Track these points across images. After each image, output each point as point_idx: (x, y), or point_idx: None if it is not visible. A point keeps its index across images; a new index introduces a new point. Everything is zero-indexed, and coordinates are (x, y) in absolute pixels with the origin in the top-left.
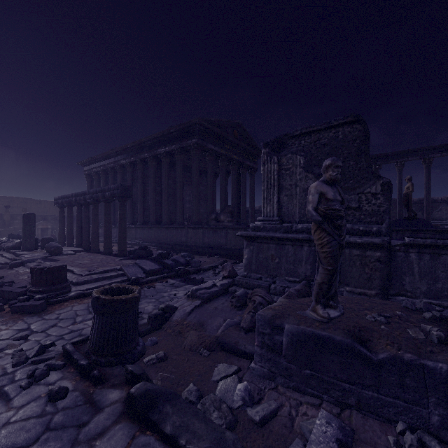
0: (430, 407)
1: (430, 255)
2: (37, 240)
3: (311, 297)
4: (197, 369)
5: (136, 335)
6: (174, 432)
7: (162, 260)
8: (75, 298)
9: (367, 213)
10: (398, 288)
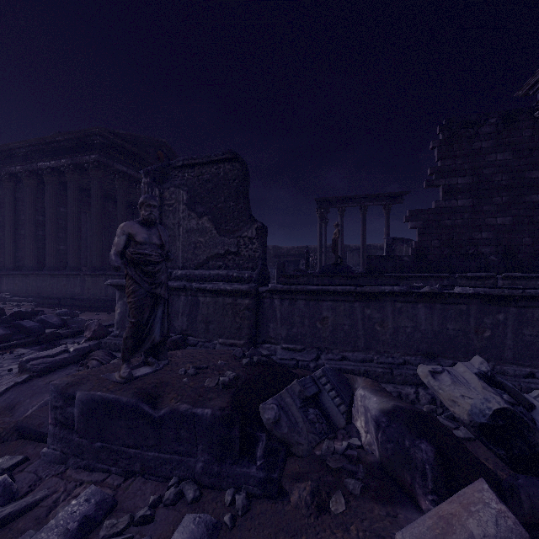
0: (198, 455)
1: (289, 301)
2: None
3: None
4: None
5: None
6: None
7: (18, 321)
8: None
9: (245, 259)
10: (265, 335)
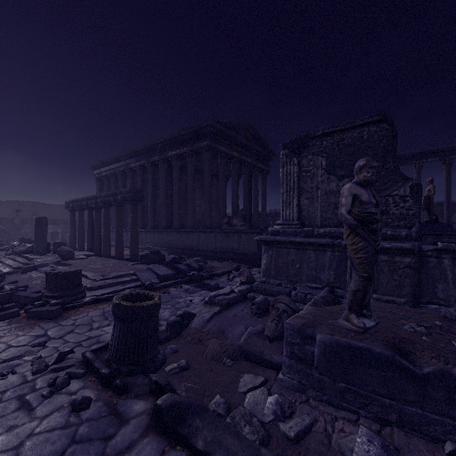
0: None
1: None
2: (49, 244)
3: (339, 304)
4: (222, 380)
5: (157, 343)
6: (207, 448)
7: (175, 264)
8: (90, 304)
9: (395, 217)
10: (430, 295)
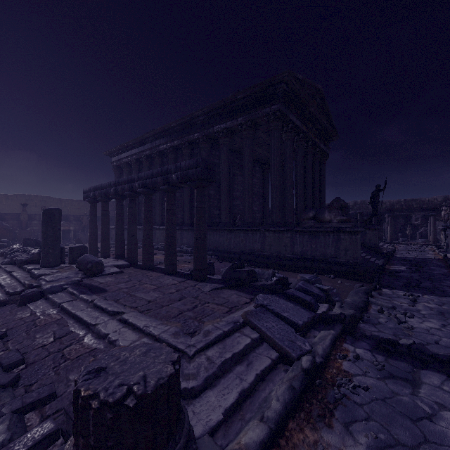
0: None
1: None
2: (63, 249)
3: None
4: None
5: None
6: None
7: (289, 291)
8: None
9: None
10: None
